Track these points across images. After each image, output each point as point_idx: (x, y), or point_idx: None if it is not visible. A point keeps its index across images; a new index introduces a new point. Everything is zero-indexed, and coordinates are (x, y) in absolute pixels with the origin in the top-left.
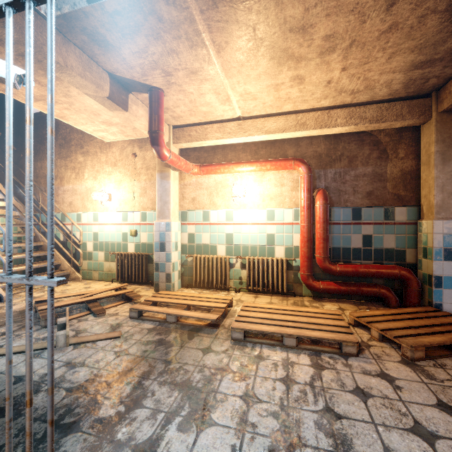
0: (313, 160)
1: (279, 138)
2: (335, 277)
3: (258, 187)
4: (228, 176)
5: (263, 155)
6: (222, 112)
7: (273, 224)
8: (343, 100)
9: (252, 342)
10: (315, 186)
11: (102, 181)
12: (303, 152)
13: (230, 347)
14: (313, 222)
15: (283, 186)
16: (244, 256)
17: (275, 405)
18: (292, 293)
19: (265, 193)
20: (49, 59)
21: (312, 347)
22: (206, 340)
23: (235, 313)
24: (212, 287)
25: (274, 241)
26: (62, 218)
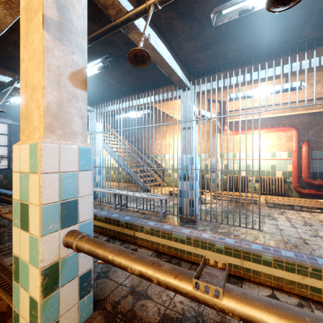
0: (300, 126)
1: (279, 115)
2: (314, 188)
3: (265, 140)
4: (247, 135)
5: (268, 124)
6: (249, 105)
7: (275, 160)
8: (320, 96)
9: (278, 208)
10: (301, 139)
11: (176, 139)
12: (293, 122)
13: (269, 208)
14: (300, 158)
15: (281, 140)
16: (257, 176)
17: (299, 220)
18: (287, 195)
19: (270, 143)
20: (259, 126)
21: (308, 210)
22: (256, 206)
23: (260, 200)
24: (238, 191)
25: (275, 168)
26: (155, 157)
